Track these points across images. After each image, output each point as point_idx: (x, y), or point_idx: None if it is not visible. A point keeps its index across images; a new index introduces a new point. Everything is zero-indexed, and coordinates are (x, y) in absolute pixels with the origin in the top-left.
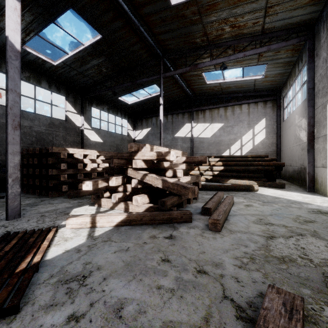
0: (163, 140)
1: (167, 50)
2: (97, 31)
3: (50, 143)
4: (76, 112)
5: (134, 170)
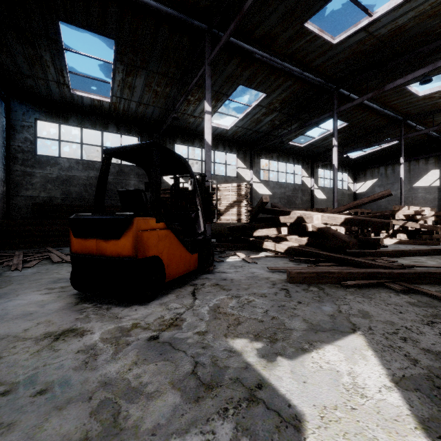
0: (395, 192)
1: (409, 115)
2: (346, 122)
3: (294, 203)
4: (308, 176)
5: (396, 220)
